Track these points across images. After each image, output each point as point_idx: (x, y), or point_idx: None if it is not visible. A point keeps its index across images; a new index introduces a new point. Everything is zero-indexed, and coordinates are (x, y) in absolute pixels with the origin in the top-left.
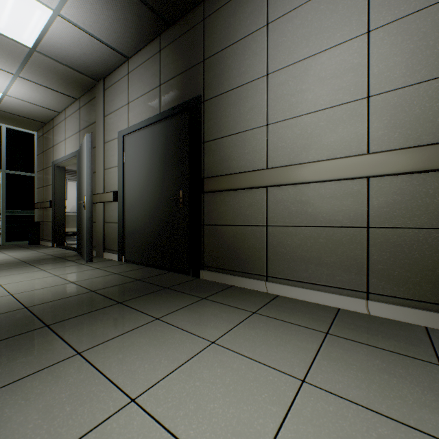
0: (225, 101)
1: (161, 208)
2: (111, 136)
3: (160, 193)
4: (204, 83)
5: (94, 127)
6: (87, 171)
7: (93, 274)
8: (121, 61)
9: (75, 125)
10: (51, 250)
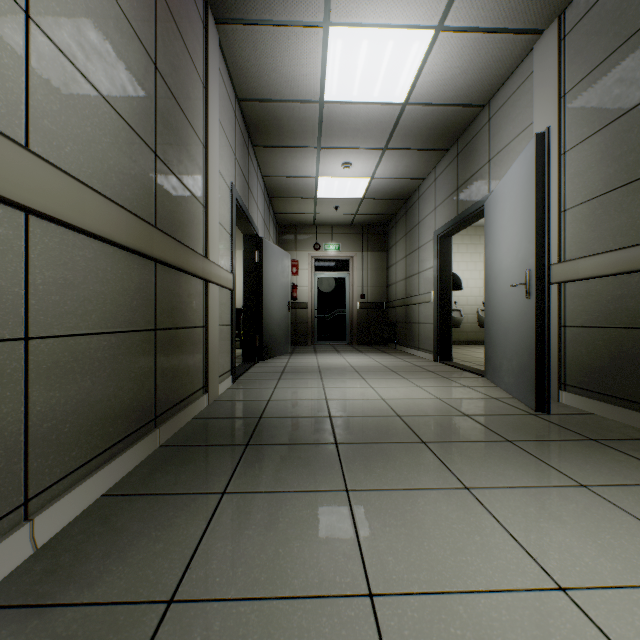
0: None
1: None
2: None
3: None
4: None
5: None
6: None
7: None
8: None
9: None
10: None
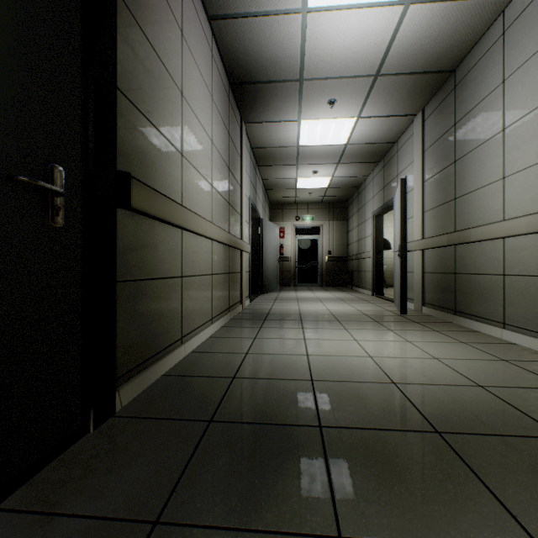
0: (150, 56)
1: None
2: None
3: None
4: None
5: None
6: None
7: None
8: None
9: None
10: None
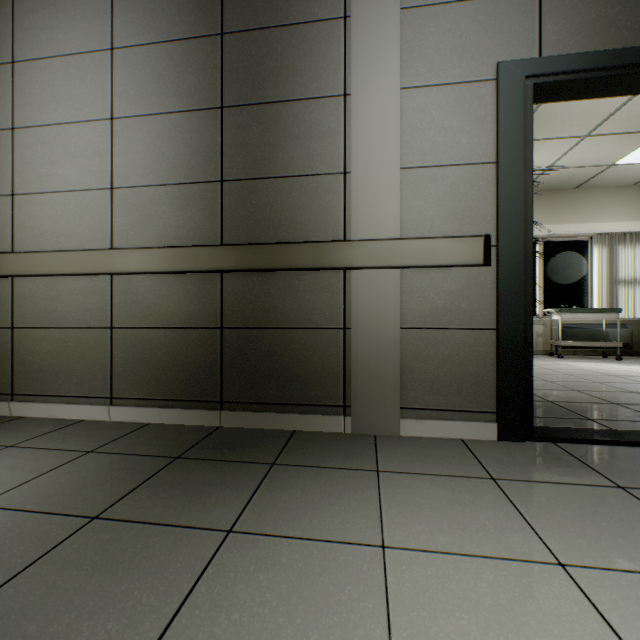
0: None
1: None
2: None
3: None
4: None
5: None
6: None
7: None
8: None
9: None
10: None
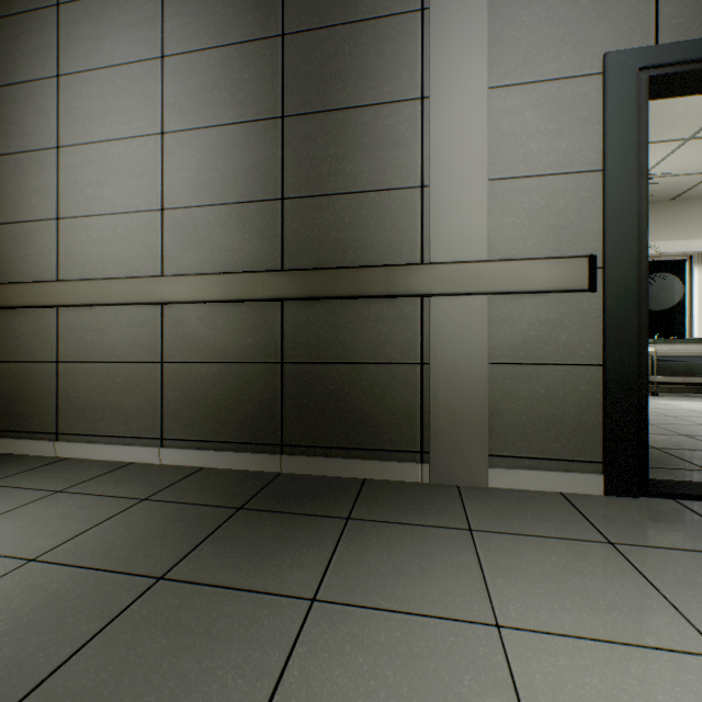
0: (0, 168)
1: None
2: None
3: None
4: None
5: None
6: None
7: None
8: None
9: None
10: None
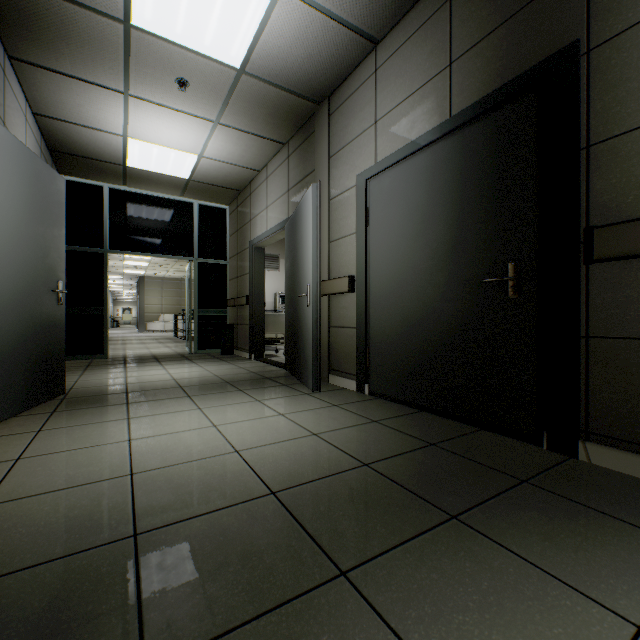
0: None
1: (454, 302)
2: (341, 187)
3: (452, 273)
4: (590, 8)
5: (311, 179)
6: (313, 245)
7: (337, 419)
8: (362, 53)
9: (280, 183)
10: (250, 365)
